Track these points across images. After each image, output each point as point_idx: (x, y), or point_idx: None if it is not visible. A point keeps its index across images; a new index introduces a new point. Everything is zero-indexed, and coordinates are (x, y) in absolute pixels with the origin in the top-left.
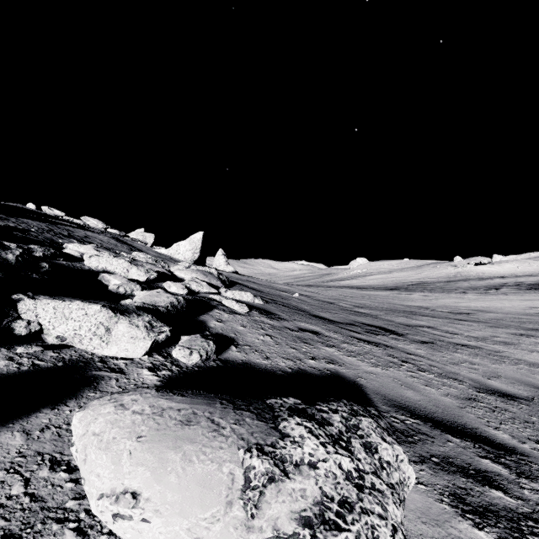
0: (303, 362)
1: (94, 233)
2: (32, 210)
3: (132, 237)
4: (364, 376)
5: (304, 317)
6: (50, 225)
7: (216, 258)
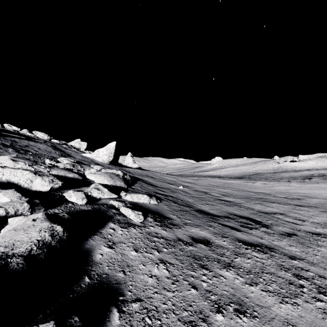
0: (211, 326)
1: (37, 143)
2: None
3: (72, 144)
4: None
5: (192, 217)
6: None
7: (127, 158)
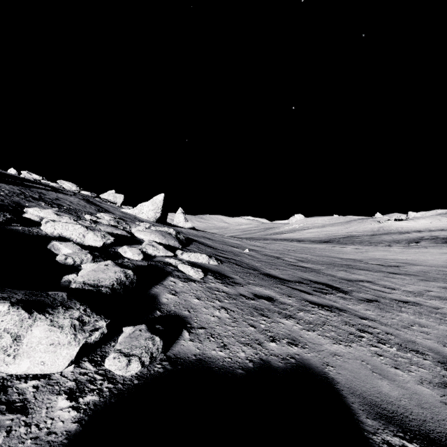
0: (264, 347)
1: (66, 195)
2: (10, 175)
3: (104, 197)
4: (331, 362)
5: (257, 279)
6: (23, 188)
7: (176, 215)
